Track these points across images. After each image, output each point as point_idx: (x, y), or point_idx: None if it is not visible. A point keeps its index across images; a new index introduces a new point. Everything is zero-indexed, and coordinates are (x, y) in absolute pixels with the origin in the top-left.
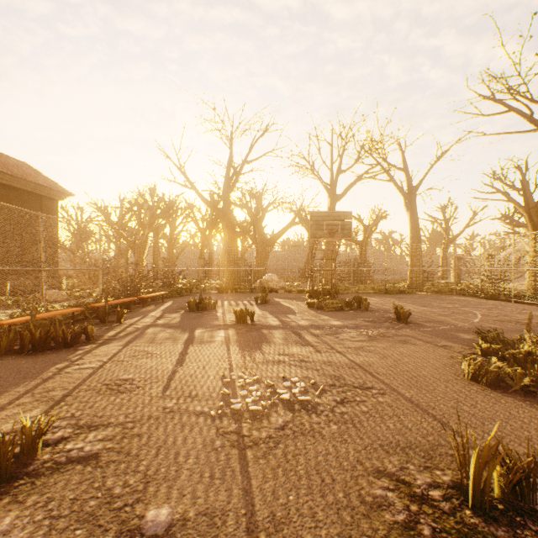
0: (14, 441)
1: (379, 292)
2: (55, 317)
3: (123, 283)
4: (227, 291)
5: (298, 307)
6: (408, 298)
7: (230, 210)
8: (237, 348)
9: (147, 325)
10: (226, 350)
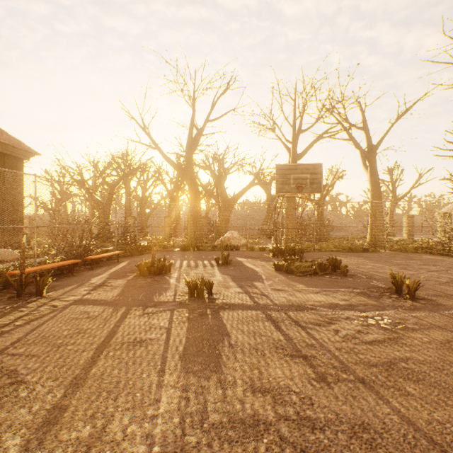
0: None
1: (342, 250)
2: None
3: (70, 243)
4: (189, 248)
5: (264, 269)
6: (377, 258)
7: (193, 169)
8: (178, 364)
9: (72, 301)
10: (157, 373)
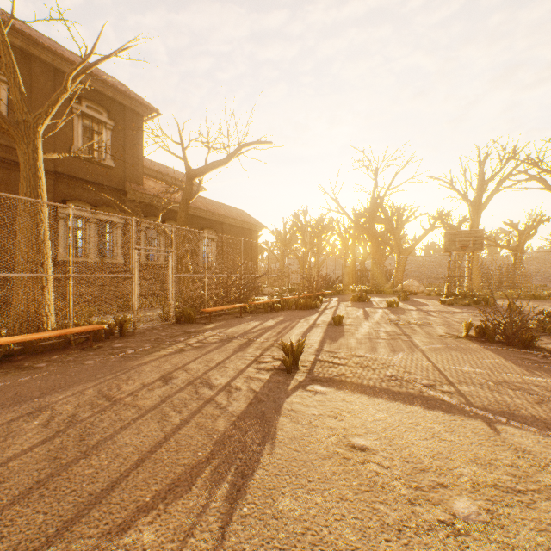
0: (341, 316)
1: (525, 297)
2: (289, 299)
3: (311, 284)
4: (373, 292)
5: (432, 303)
6: None
7: (374, 228)
8: (391, 314)
9: (336, 306)
10: (385, 314)
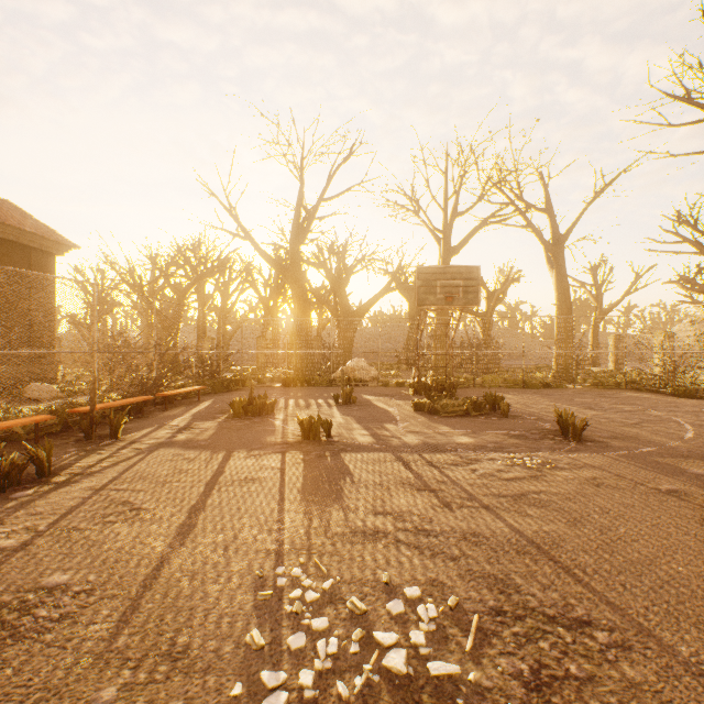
0: None
1: (514, 385)
2: (10, 429)
3: (136, 374)
4: (295, 383)
5: (400, 409)
6: (559, 395)
7: (301, 269)
8: (298, 496)
9: (157, 444)
10: (277, 502)
